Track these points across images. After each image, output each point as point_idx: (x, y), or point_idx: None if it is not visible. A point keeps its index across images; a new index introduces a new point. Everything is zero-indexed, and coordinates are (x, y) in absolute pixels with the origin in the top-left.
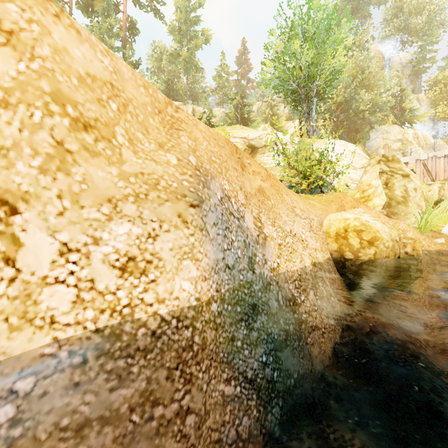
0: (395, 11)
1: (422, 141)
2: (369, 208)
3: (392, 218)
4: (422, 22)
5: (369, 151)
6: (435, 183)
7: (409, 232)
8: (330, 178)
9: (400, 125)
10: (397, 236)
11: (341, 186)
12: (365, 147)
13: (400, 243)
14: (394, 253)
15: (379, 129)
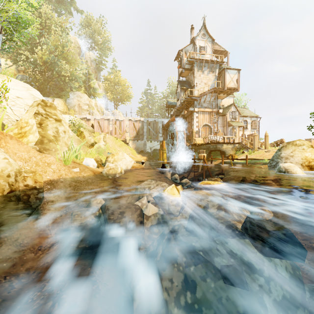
0: (87, 24)
1: (99, 108)
2: (21, 143)
3: (44, 153)
4: (101, 41)
5: (69, 106)
6: (102, 133)
7: (53, 165)
8: (1, 112)
9: (89, 95)
10: (15, 170)
11: (13, 122)
12: (66, 102)
13: (21, 177)
14: (1, 190)
15: (75, 93)
